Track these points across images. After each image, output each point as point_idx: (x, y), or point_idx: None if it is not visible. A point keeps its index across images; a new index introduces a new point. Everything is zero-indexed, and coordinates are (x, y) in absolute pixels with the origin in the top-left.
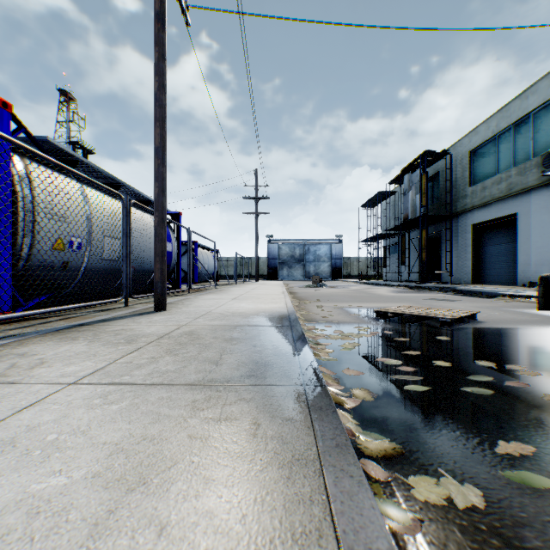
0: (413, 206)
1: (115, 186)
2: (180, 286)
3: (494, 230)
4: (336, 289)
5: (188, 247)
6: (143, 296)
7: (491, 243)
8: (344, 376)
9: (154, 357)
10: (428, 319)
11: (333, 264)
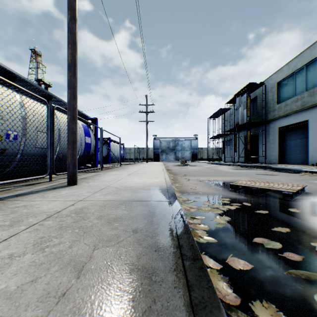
0: (242, 116)
1: (48, 97)
2: (96, 165)
3: (292, 131)
4: (195, 167)
5: (101, 140)
6: (65, 173)
7: (290, 139)
8: (230, 269)
9: (12, 255)
10: (269, 190)
11: (192, 152)
